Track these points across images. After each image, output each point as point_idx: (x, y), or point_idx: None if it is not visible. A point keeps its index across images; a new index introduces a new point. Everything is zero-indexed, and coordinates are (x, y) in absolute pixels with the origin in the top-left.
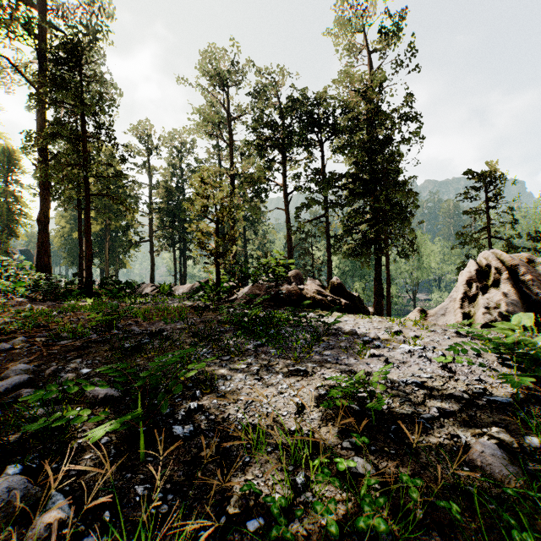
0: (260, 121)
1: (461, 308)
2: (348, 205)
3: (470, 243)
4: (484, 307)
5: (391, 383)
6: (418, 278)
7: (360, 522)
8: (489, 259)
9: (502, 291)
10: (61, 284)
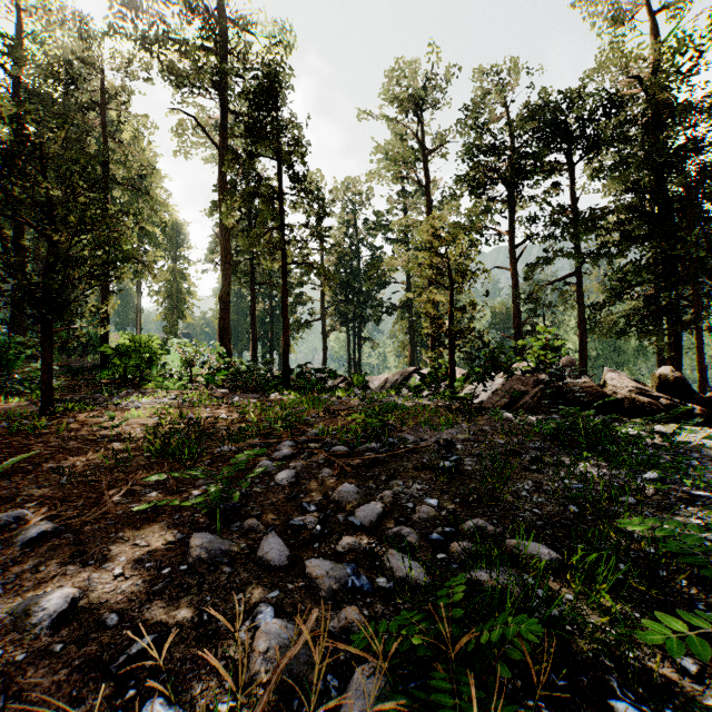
0: (471, 148)
1: None
2: (622, 256)
3: None
4: None
5: None
6: None
7: None
8: None
9: None
10: (259, 373)
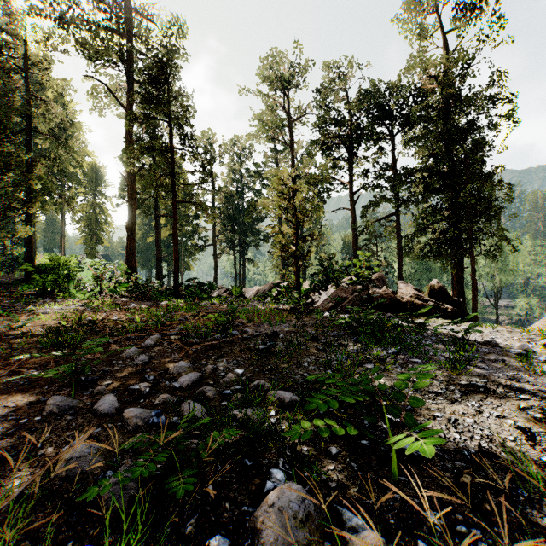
0: (323, 119)
1: None
2: (424, 202)
3: None
4: None
5: None
6: (502, 282)
7: None
8: None
9: None
10: (154, 285)
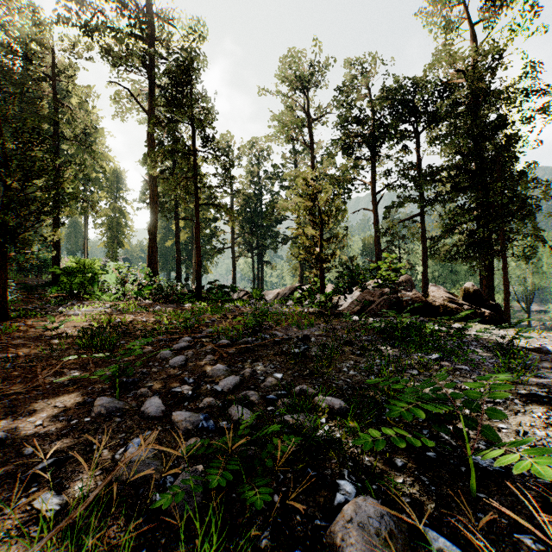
0: (344, 118)
1: None
2: (452, 201)
3: None
4: None
5: None
6: (534, 285)
7: None
8: None
9: None
10: (177, 288)
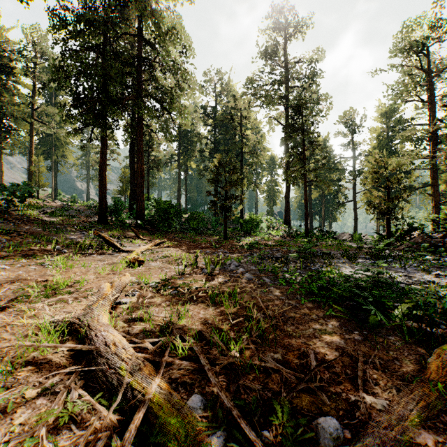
0: None
1: None
2: None
3: None
4: None
5: (416, 279)
6: None
7: (328, 272)
8: None
9: None
10: (293, 231)
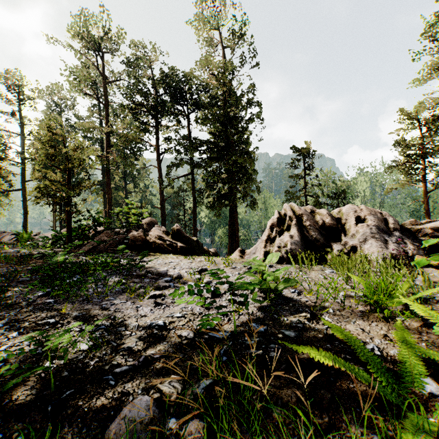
0: (136, 88)
1: (265, 247)
2: (208, 166)
3: (293, 199)
4: (278, 246)
5: (138, 327)
6: (265, 225)
7: None
8: (287, 210)
9: (291, 233)
10: None
